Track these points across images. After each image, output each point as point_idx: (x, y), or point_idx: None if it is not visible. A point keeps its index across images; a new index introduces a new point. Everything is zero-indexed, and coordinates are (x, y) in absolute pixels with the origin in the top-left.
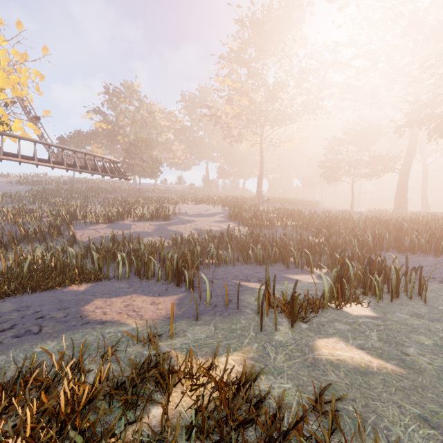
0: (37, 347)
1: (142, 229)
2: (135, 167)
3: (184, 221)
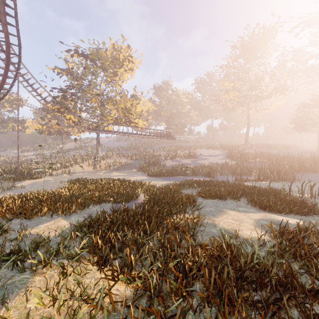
0: None
1: (186, 162)
2: (171, 129)
3: (203, 158)
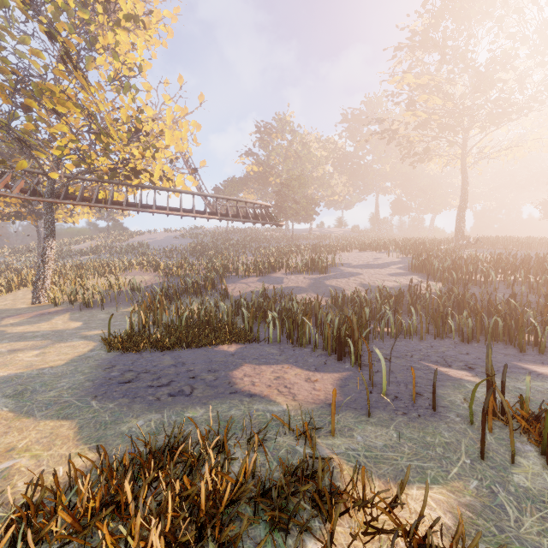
0: (187, 411)
1: (295, 283)
2: (287, 210)
3: (346, 273)
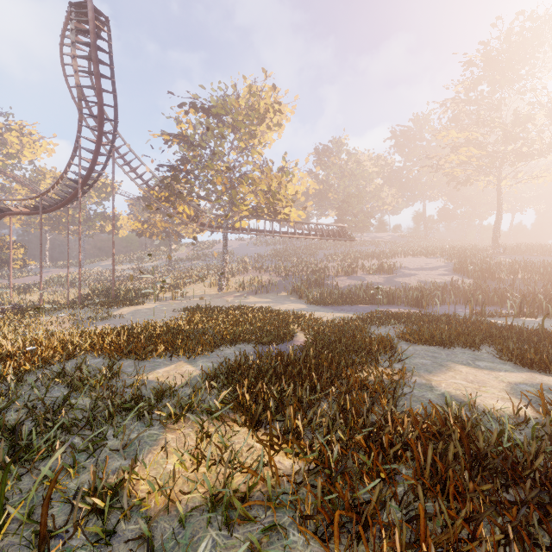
0: None
1: (375, 280)
2: (347, 223)
3: (407, 274)
